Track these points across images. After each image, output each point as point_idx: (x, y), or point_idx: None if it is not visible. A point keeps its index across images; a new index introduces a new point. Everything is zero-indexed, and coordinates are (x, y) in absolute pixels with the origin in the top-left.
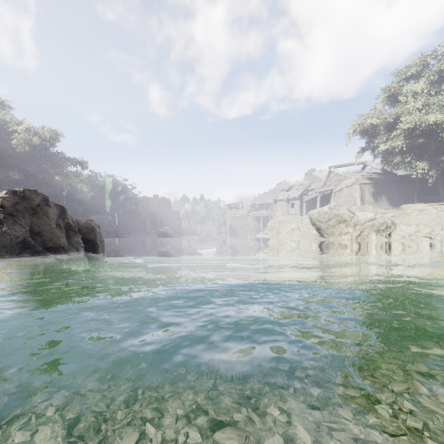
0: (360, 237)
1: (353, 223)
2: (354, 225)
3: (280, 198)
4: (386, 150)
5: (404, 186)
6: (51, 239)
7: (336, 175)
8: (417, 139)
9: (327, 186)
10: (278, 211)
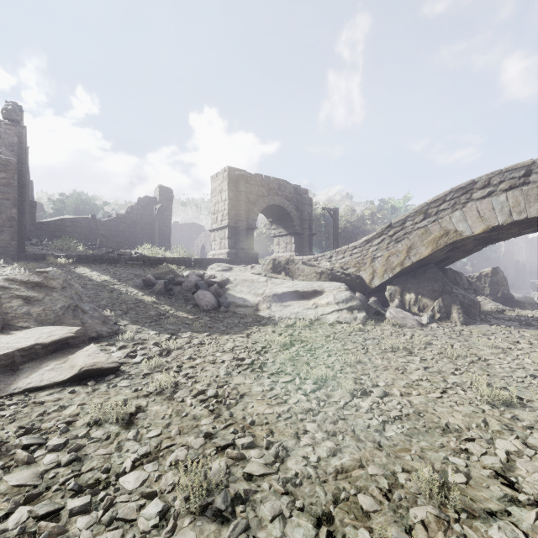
0: None
1: None
2: None
3: None
4: None
5: None
6: (501, 282)
7: None
8: None
9: None
10: None
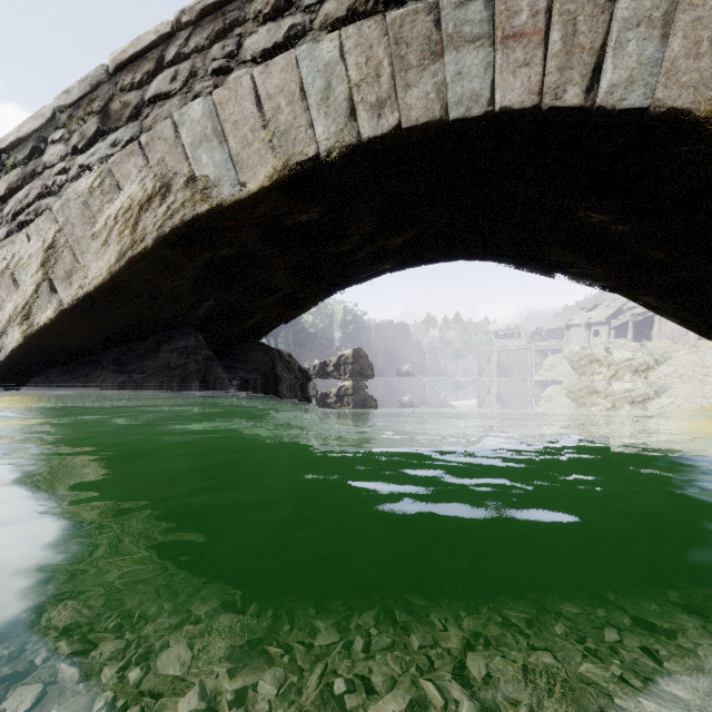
0: (614, 378)
1: (607, 363)
2: (608, 365)
3: (575, 322)
4: None
5: None
6: (365, 371)
7: None
8: None
9: None
10: (572, 343)
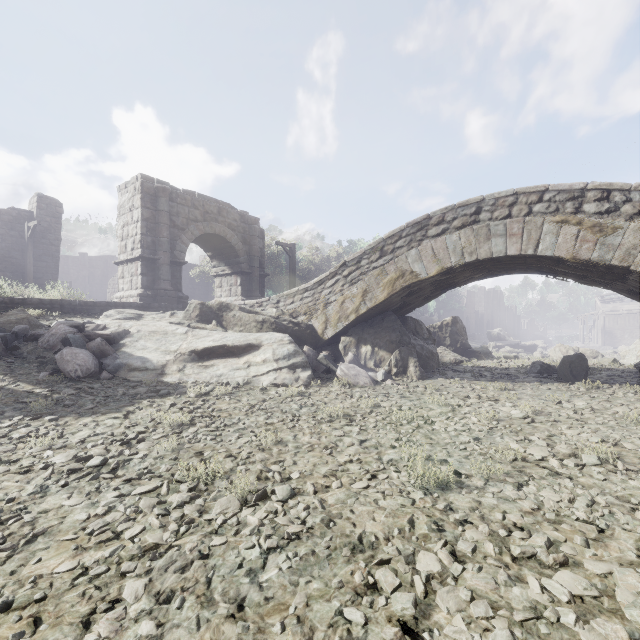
0: None
1: None
2: None
3: None
4: None
5: None
6: (460, 332)
7: None
8: None
9: None
10: None
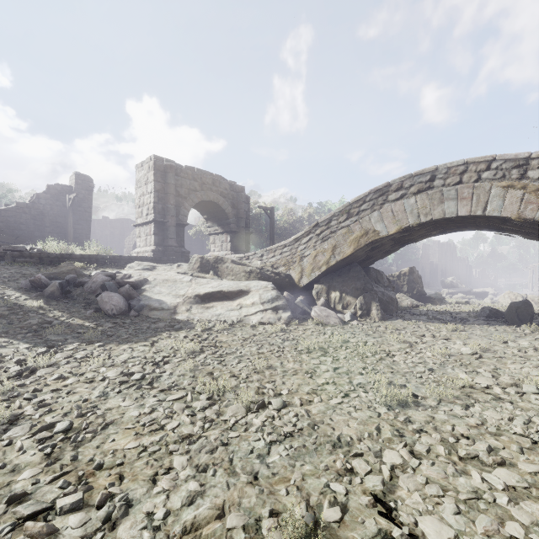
0: None
1: None
2: None
3: None
4: None
5: None
6: (416, 280)
7: None
8: None
9: None
10: None
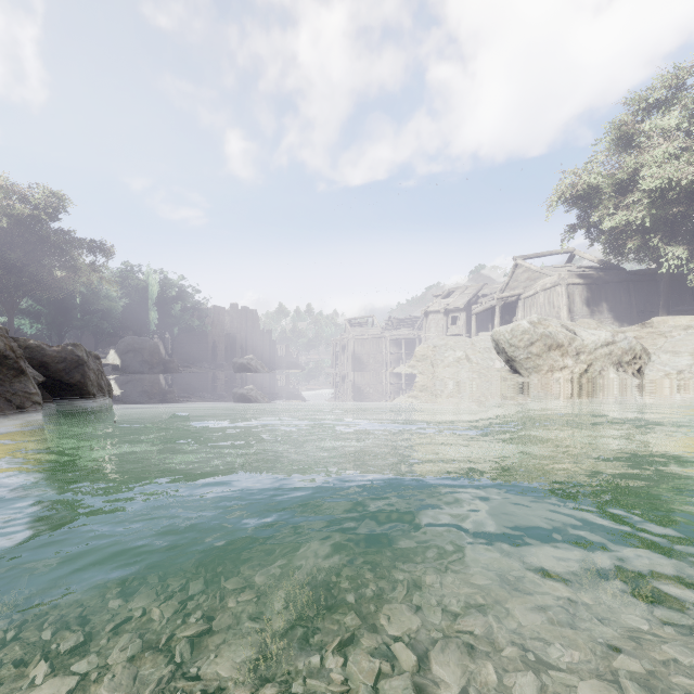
0: (587, 375)
1: (574, 350)
2: (575, 353)
3: (434, 308)
4: (613, 227)
5: (637, 289)
6: None
7: (526, 270)
8: (671, 206)
9: (510, 289)
10: (431, 330)
